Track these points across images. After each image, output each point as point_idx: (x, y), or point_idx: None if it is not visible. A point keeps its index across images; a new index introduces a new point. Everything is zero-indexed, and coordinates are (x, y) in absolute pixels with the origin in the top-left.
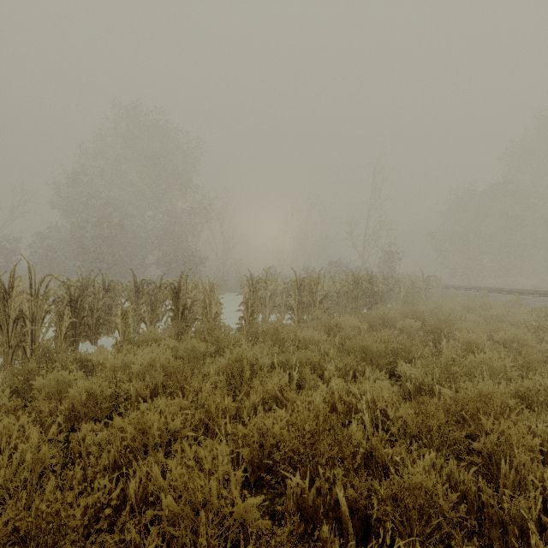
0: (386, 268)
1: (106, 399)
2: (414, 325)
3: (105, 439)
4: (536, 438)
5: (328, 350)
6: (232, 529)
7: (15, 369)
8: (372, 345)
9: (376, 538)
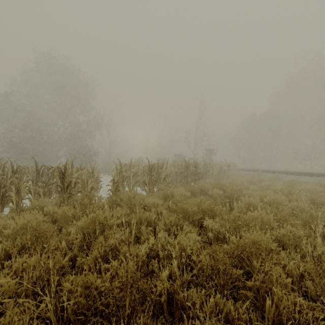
0: (207, 158)
1: None
2: (219, 193)
3: None
4: (289, 278)
5: (163, 211)
6: None
7: None
8: (189, 207)
9: None
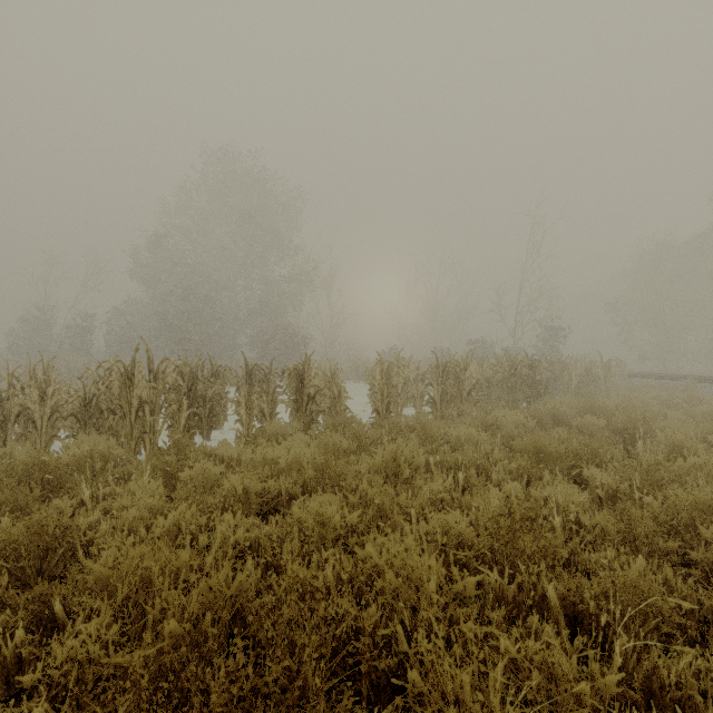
0: (547, 349)
1: (256, 494)
2: (597, 423)
3: (270, 533)
4: None
5: (490, 451)
6: (451, 605)
7: (156, 460)
8: (549, 445)
9: (587, 635)
